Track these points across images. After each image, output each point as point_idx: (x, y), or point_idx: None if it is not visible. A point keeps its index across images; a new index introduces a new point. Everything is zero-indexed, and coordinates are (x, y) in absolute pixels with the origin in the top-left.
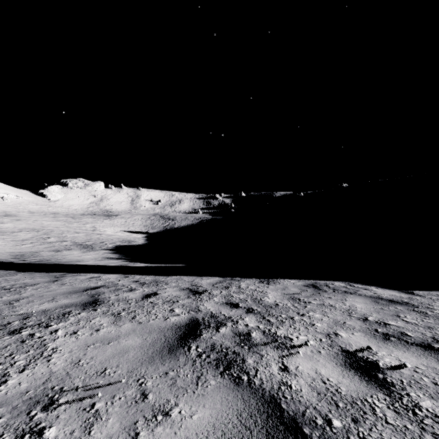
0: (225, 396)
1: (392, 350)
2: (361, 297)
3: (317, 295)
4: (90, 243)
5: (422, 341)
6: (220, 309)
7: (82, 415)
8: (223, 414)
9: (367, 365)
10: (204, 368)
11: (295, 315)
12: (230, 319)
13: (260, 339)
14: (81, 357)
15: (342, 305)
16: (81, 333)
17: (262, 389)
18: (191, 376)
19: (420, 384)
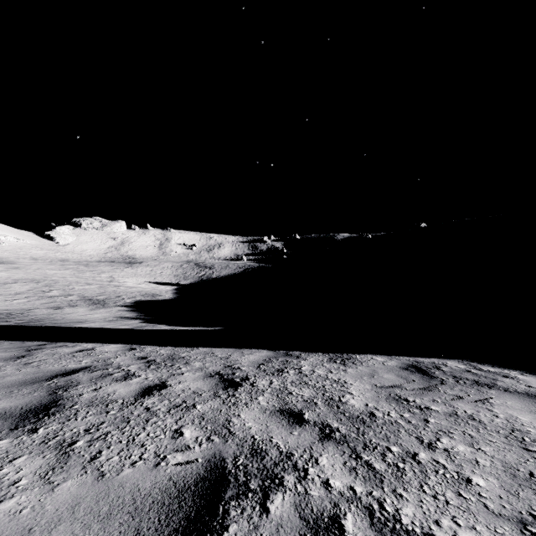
0: None
1: None
2: (513, 395)
3: (433, 391)
4: (102, 298)
5: None
6: (270, 427)
7: None
8: None
9: None
10: None
11: (416, 446)
12: (290, 463)
13: None
14: None
15: (493, 417)
16: None
17: None
18: None
19: None
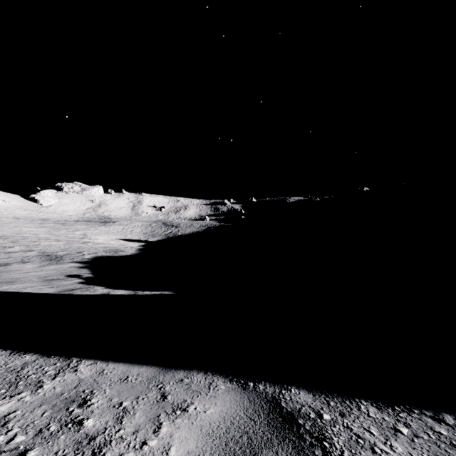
0: None
1: None
2: None
3: None
4: (62, 254)
5: None
6: None
7: None
8: None
9: None
10: None
11: None
12: None
13: None
14: None
15: None
16: None
17: None
18: None
19: None
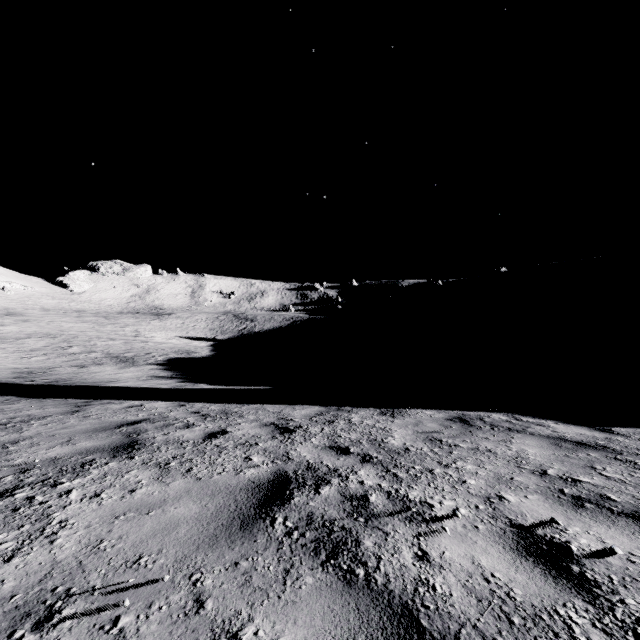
0: (329, 604)
1: (589, 524)
2: (534, 437)
3: (467, 435)
4: (130, 355)
5: (634, 510)
6: (321, 456)
7: (97, 638)
8: (327, 637)
9: (552, 549)
10: (296, 554)
11: (435, 466)
12: (336, 473)
13: (384, 505)
14: (103, 535)
15: (506, 450)
16: (107, 495)
17: (388, 593)
18: (274, 570)
19: (639, 583)
